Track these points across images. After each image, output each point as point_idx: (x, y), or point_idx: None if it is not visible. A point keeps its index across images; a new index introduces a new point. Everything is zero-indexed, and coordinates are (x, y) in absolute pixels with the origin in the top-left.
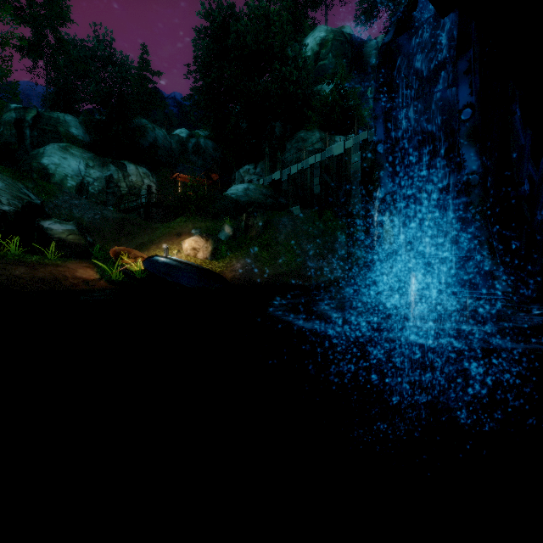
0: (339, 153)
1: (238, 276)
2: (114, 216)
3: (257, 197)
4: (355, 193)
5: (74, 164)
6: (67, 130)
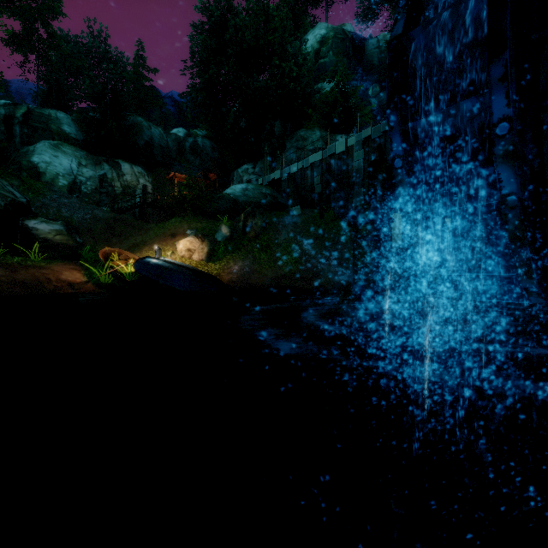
0: (341, 151)
1: (236, 278)
2: (106, 216)
3: (256, 197)
4: (357, 192)
5: (65, 162)
6: (59, 127)
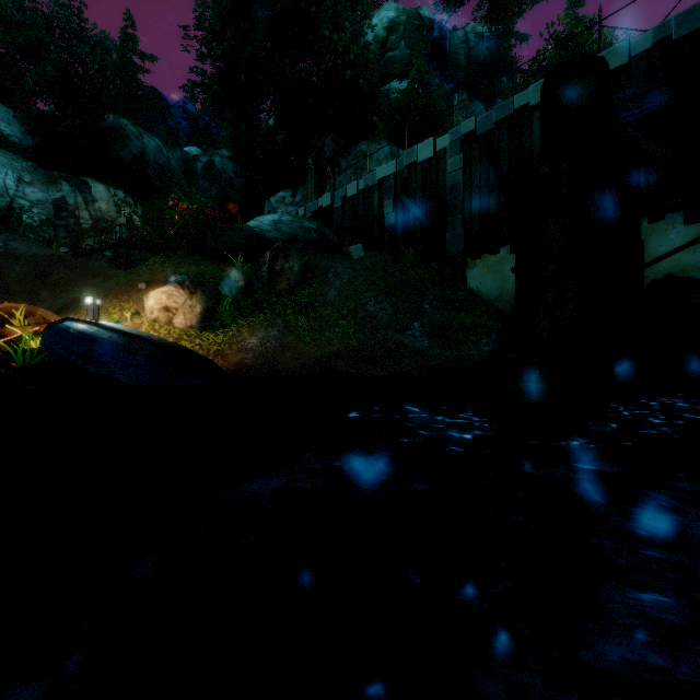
0: (427, 158)
1: (251, 360)
2: (33, 253)
3: (294, 232)
4: (453, 221)
5: None
6: None
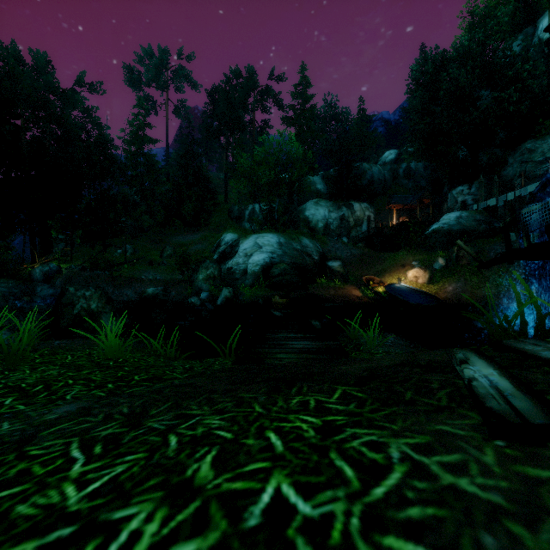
0: None
1: (450, 296)
2: (358, 253)
3: (469, 224)
4: None
5: (322, 212)
6: (315, 187)
